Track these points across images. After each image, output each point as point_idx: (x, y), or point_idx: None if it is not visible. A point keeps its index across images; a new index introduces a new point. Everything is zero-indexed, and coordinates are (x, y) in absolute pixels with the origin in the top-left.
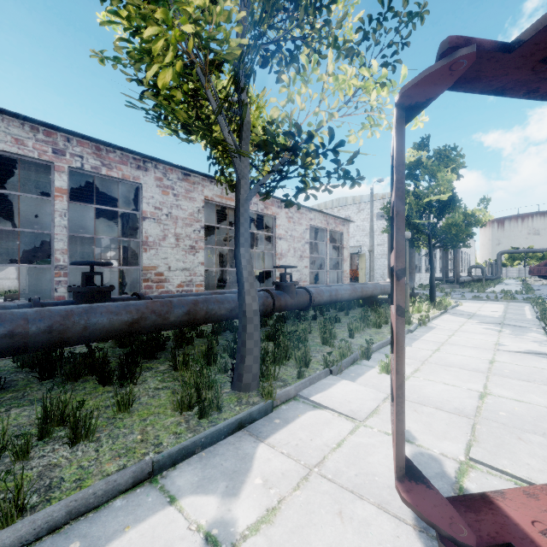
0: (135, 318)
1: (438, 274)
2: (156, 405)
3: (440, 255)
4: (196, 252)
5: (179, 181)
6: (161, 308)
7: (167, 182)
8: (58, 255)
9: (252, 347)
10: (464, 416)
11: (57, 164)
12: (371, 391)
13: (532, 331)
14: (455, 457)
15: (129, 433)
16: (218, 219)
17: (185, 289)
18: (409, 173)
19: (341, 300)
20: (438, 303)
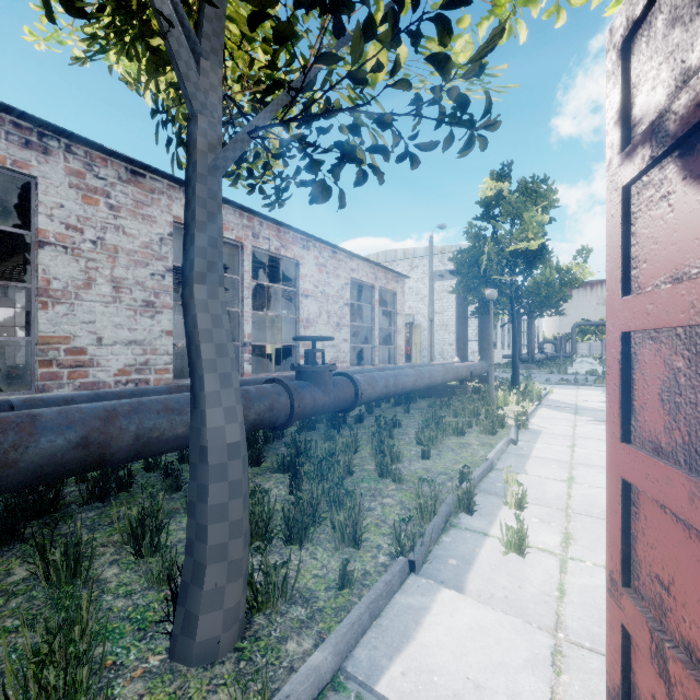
0: None
1: (506, 351)
2: None
3: (508, 328)
4: (156, 313)
5: (122, 183)
6: None
7: (95, 181)
8: None
9: (224, 540)
10: None
11: None
12: (512, 625)
13: None
14: None
15: None
16: None
17: (134, 378)
18: (486, 211)
19: (402, 392)
20: (524, 391)
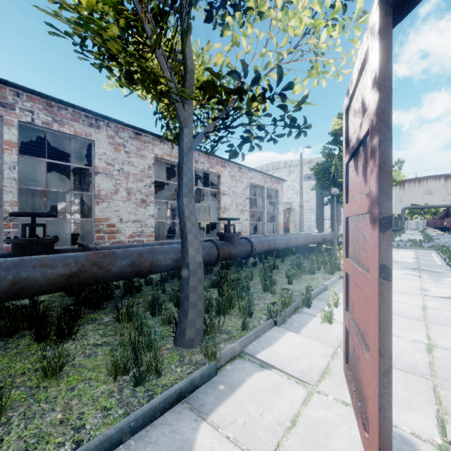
0: (73, 271)
1: None
2: (90, 367)
3: None
4: (146, 205)
5: (131, 140)
6: (103, 260)
7: (119, 140)
8: (7, 207)
9: (195, 300)
10: (420, 376)
11: (6, 118)
12: (317, 344)
13: (447, 276)
14: (431, 439)
15: (49, 410)
16: (169, 177)
17: (137, 239)
18: (335, 139)
19: (278, 249)
20: None
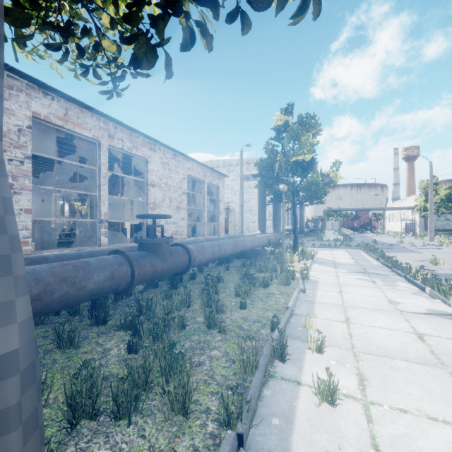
0: None
1: (286, 226)
2: None
3: (287, 212)
4: (14, 193)
5: None
6: None
7: None
8: None
9: None
10: None
11: None
12: None
13: (395, 279)
14: None
15: None
16: (77, 160)
17: None
18: (278, 134)
19: (224, 256)
20: (301, 252)
